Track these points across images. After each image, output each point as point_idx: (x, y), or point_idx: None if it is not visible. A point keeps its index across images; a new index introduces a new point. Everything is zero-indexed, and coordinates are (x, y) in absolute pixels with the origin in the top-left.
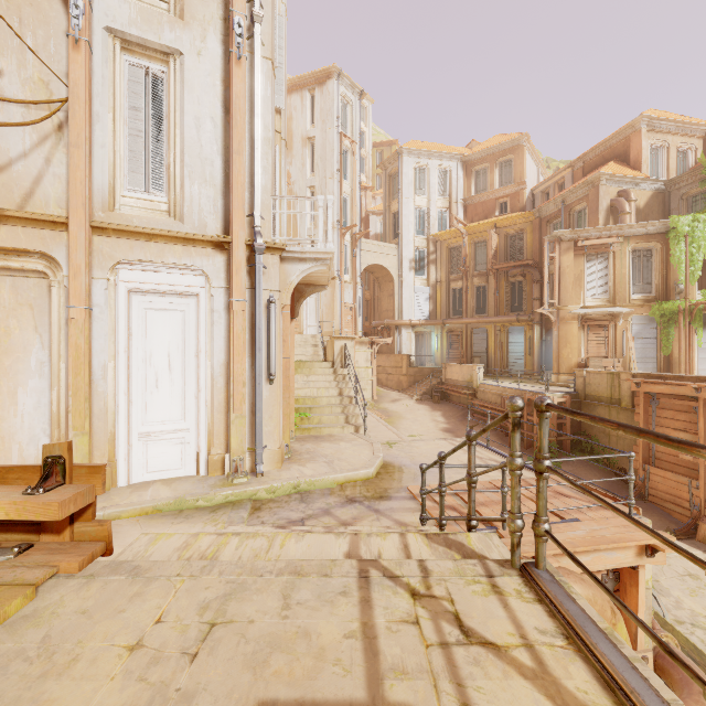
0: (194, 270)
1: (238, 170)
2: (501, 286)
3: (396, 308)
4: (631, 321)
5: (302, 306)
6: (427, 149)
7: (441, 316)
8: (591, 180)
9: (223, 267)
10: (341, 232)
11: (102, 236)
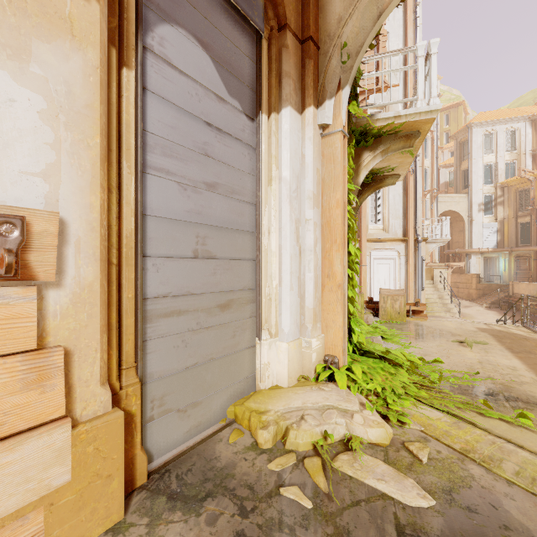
0: (394, 250)
1: (411, 213)
2: None
3: (466, 240)
4: None
5: None
6: (495, 119)
7: (509, 244)
8: None
9: (404, 248)
10: (423, 194)
11: (367, 242)
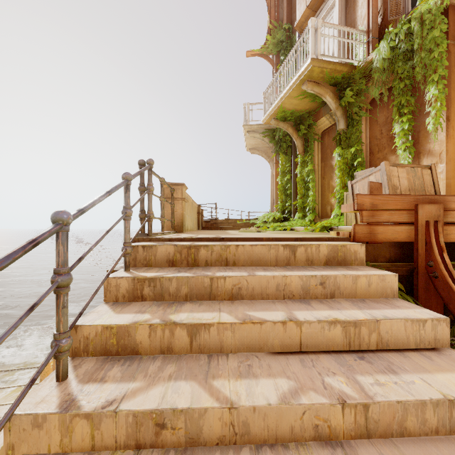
0: None
1: None
2: None
3: None
4: None
5: None
6: None
7: None
8: None
9: None
10: None
11: None
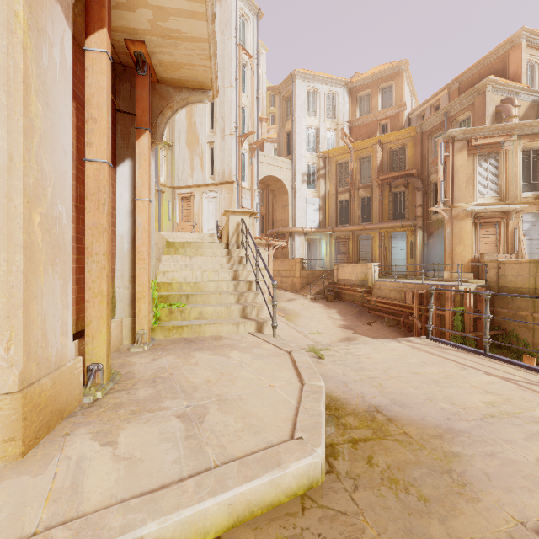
0: None
1: None
2: (384, 196)
3: (290, 217)
4: (522, 218)
5: (202, 210)
6: (317, 74)
7: (330, 224)
8: (478, 87)
9: None
10: (239, 139)
11: None
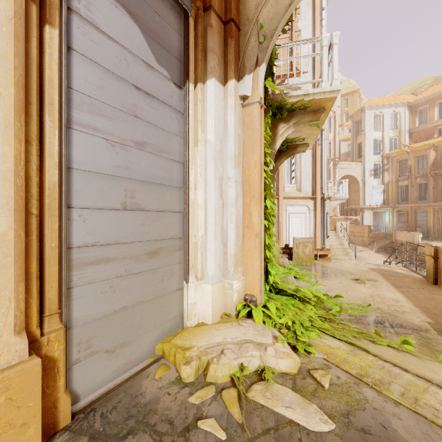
0: (305, 206)
1: (318, 176)
2: (438, 183)
3: (360, 198)
4: None
5: None
6: (382, 104)
7: (392, 202)
8: None
9: (313, 204)
10: (328, 161)
11: (284, 199)
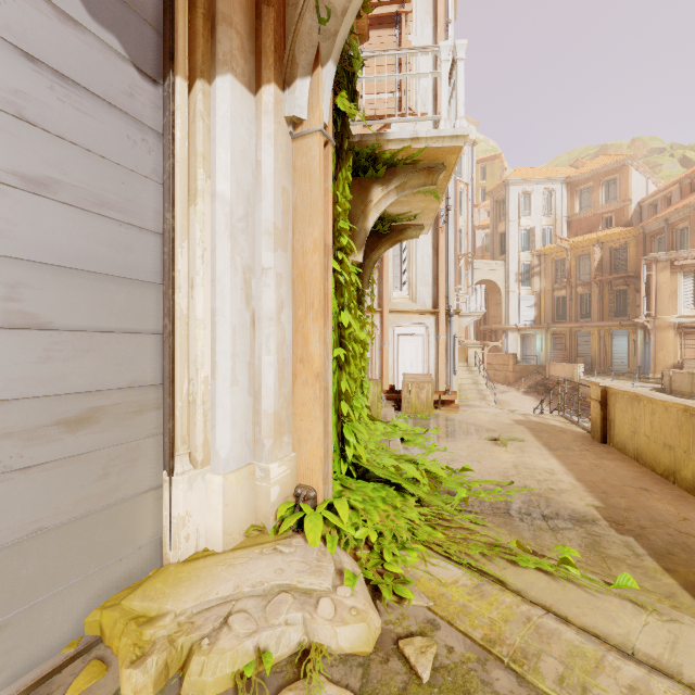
0: (422, 324)
1: (442, 279)
2: (604, 294)
3: (503, 315)
4: None
5: None
6: (532, 177)
7: (545, 320)
8: (692, 204)
9: (434, 322)
10: (457, 258)
11: (390, 314)
